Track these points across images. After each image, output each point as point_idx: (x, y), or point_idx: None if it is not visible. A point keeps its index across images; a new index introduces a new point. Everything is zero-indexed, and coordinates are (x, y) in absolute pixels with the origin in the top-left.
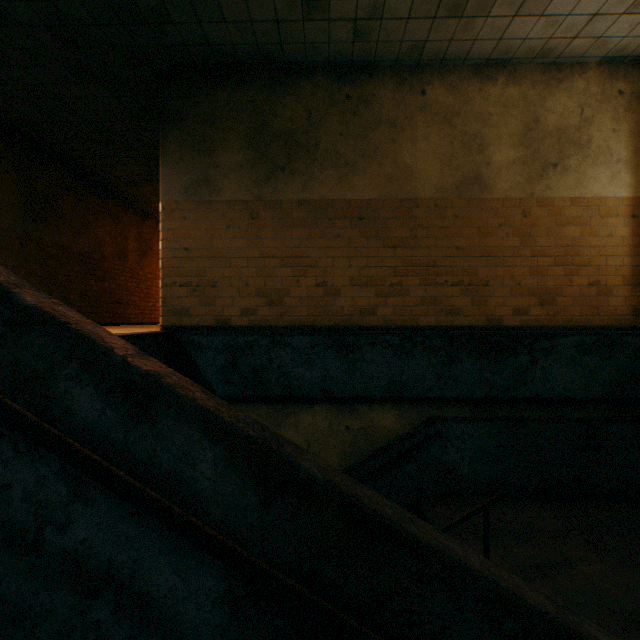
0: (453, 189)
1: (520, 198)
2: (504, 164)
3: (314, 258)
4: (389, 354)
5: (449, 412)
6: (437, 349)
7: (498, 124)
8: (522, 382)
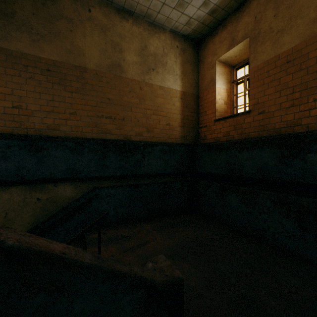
0: (106, 68)
1: (139, 80)
2: (132, 62)
3: (11, 88)
4: (67, 153)
5: (104, 184)
6: (97, 150)
7: (129, 42)
8: (139, 167)
